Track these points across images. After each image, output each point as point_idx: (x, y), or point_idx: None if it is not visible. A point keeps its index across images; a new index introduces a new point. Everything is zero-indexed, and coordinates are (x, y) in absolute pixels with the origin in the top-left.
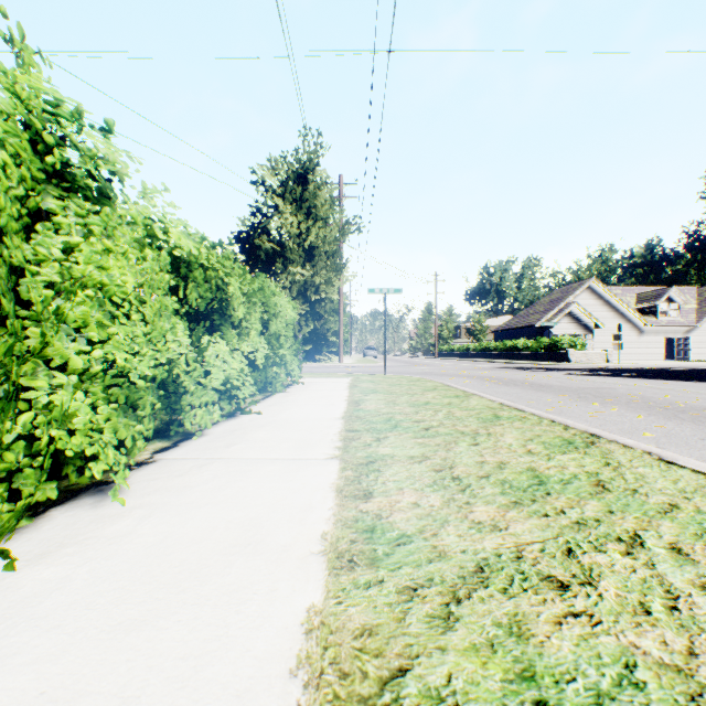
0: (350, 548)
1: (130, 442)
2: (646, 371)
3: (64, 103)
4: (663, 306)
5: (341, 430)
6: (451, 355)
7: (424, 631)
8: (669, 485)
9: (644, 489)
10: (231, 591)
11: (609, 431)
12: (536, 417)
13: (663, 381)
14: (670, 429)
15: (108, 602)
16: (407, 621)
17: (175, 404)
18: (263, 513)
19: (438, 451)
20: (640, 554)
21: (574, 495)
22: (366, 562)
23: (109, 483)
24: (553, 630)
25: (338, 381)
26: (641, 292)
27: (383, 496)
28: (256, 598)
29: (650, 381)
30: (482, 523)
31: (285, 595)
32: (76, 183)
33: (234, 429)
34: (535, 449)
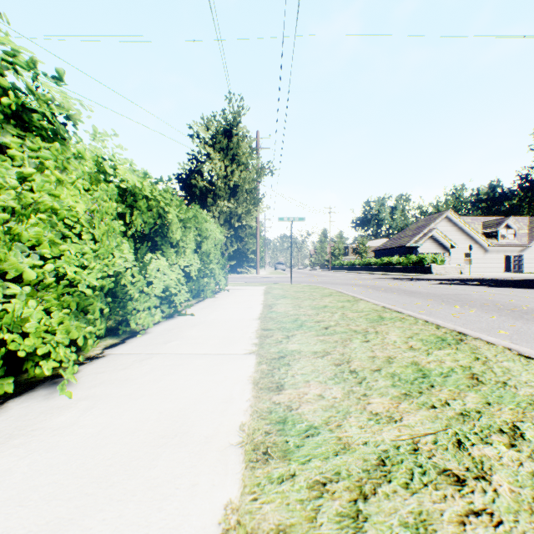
0: (264, 440)
1: (82, 341)
2: (492, 280)
3: (19, 52)
4: (503, 231)
5: (257, 329)
6: (341, 269)
7: (335, 533)
8: (532, 378)
9: (512, 381)
10: (155, 486)
11: (471, 329)
12: (413, 318)
13: (506, 288)
14: (519, 328)
15: (40, 498)
16: (319, 521)
17: (124, 308)
18: (190, 404)
19: (336, 347)
20: (523, 446)
21: (454, 388)
22: (279, 454)
23: (63, 376)
24: (458, 531)
25: (255, 288)
26: (486, 221)
27: (292, 389)
28: (178, 493)
29: (496, 288)
30: (379, 414)
31: (204, 490)
32: (33, 123)
33: (172, 328)
34: (415, 345)
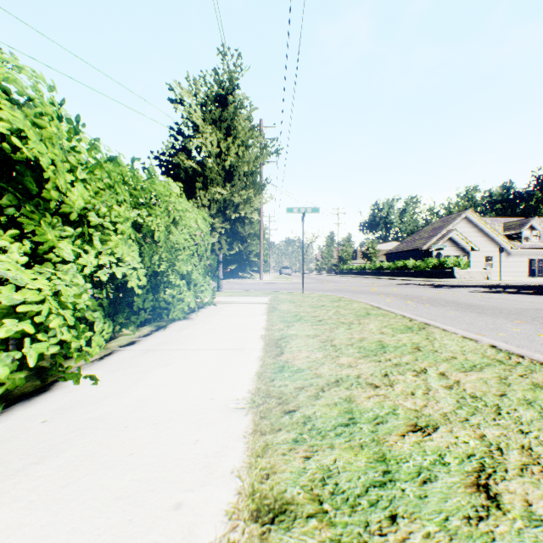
0: None
1: None
2: (539, 287)
3: None
4: (525, 233)
5: (237, 500)
6: (350, 273)
7: None
8: None
9: None
10: None
11: None
12: None
13: None
14: None
15: None
16: None
17: None
18: None
19: None
20: None
21: None
22: None
23: None
24: None
25: (255, 300)
26: (507, 222)
27: None
28: None
29: None
30: None
31: None
32: None
33: None
34: None
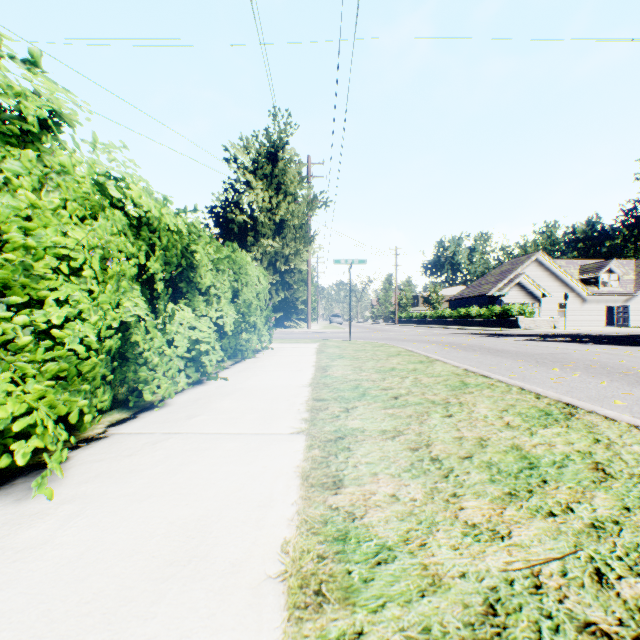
0: (317, 570)
1: (74, 419)
2: (593, 336)
3: None
4: (604, 277)
5: (308, 399)
6: (410, 322)
7: None
8: None
9: None
10: None
11: (578, 399)
12: (504, 384)
13: (612, 346)
14: (638, 396)
15: None
16: None
17: (136, 373)
18: (213, 510)
19: (411, 424)
20: None
21: (575, 484)
22: (338, 595)
23: (47, 466)
24: None
25: (306, 346)
26: (584, 264)
27: (355, 486)
28: None
29: (599, 346)
30: (478, 527)
31: None
32: (1, 124)
33: (199, 398)
34: (513, 422)
